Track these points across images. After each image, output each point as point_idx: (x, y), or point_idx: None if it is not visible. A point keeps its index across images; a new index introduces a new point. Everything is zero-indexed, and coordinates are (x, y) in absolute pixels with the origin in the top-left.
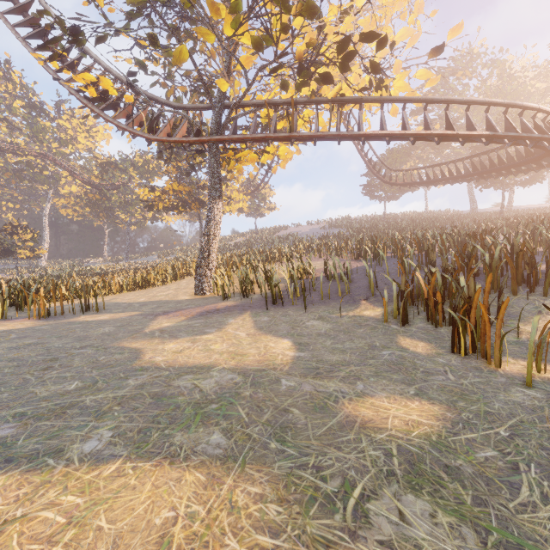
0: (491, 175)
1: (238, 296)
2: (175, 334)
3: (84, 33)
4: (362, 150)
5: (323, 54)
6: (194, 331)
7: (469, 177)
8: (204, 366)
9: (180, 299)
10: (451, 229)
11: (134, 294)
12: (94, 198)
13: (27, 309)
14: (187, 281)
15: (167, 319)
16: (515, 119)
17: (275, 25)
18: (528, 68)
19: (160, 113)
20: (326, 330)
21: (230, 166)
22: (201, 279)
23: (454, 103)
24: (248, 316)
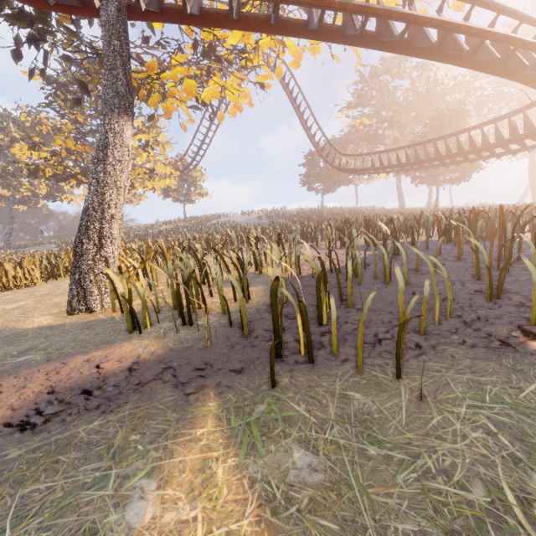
0: (455, 161)
1: (168, 320)
2: None
3: None
4: (309, 131)
5: None
6: None
7: (429, 163)
8: None
9: (24, 326)
10: (452, 211)
11: None
12: None
13: None
14: None
15: None
16: (450, 117)
17: None
18: (449, 77)
19: None
20: None
21: (152, 100)
22: (82, 279)
23: (506, 14)
24: (219, 439)
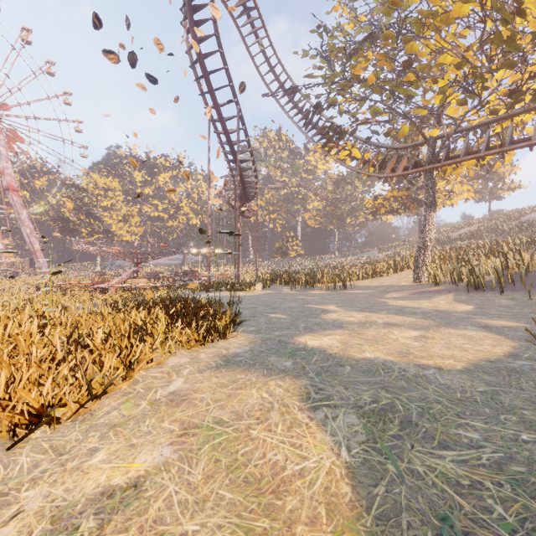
0: None
1: (448, 284)
2: (401, 299)
3: (344, 130)
4: None
5: (535, 76)
6: (412, 299)
7: None
8: (417, 308)
9: (401, 285)
10: None
11: (367, 281)
12: (330, 210)
13: (321, 285)
14: (406, 273)
15: (395, 294)
16: None
17: (477, 85)
18: None
19: (386, 156)
20: (508, 305)
21: (446, 173)
22: (418, 271)
23: None
24: (451, 295)
